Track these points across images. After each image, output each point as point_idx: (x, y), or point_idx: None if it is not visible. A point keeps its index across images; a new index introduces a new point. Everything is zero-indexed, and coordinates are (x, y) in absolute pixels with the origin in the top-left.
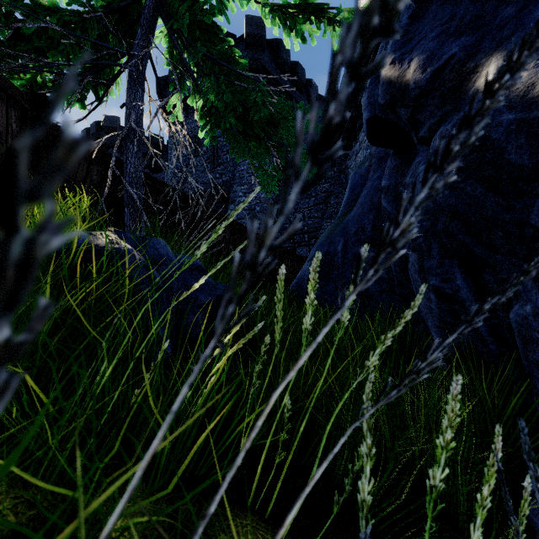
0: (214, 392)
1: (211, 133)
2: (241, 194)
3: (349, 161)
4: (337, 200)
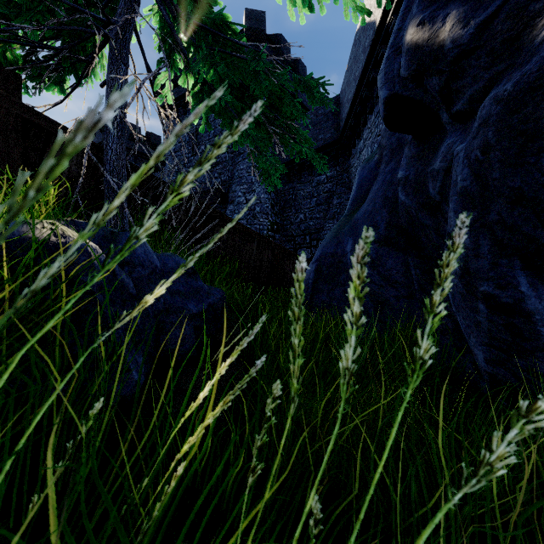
0: (187, 477)
1: (204, 114)
2: (240, 194)
3: (353, 159)
4: (340, 200)
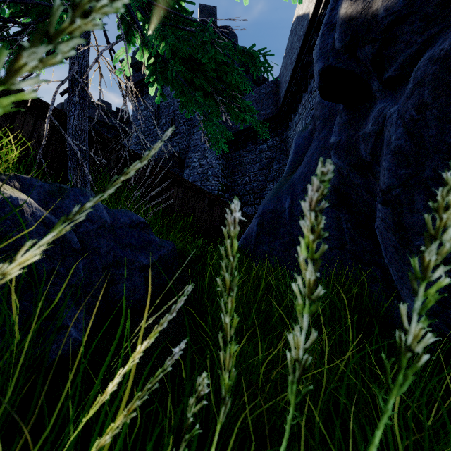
0: None
1: (158, 83)
2: (195, 160)
3: (289, 131)
4: (278, 165)
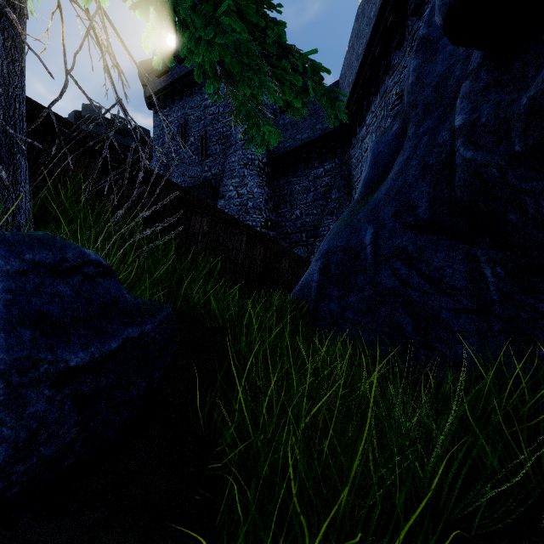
0: None
1: None
2: (231, 188)
3: (353, 150)
4: (339, 194)
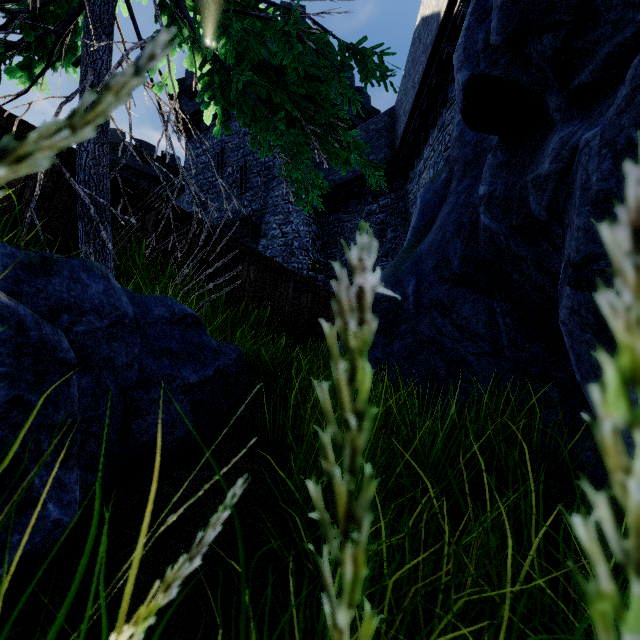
0: None
1: (215, 102)
2: (275, 226)
3: (411, 184)
4: (395, 233)
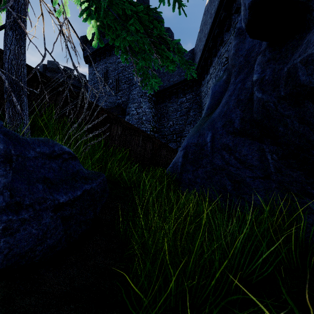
0: None
1: (89, 16)
2: (133, 109)
3: (202, 87)
4: (194, 112)
